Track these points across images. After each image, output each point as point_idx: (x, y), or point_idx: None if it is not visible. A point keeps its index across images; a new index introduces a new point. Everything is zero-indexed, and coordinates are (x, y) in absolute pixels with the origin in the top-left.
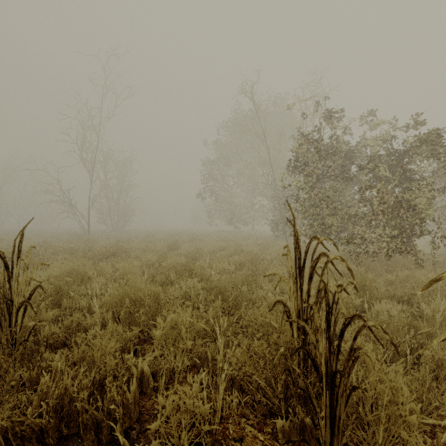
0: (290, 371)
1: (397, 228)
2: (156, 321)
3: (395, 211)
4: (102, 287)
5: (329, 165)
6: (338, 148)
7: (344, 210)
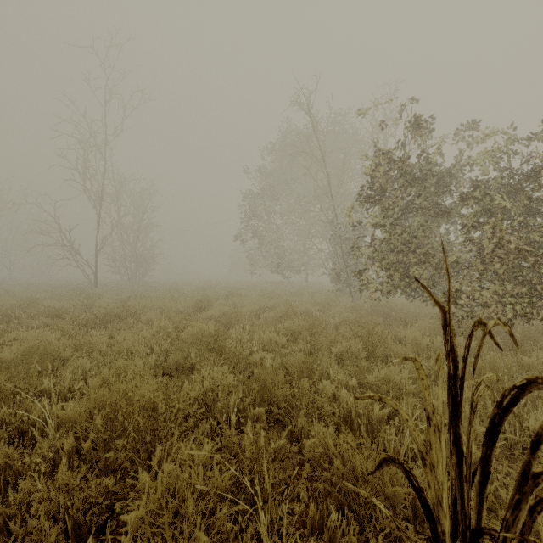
0: None
1: (521, 283)
2: (152, 452)
3: (517, 258)
4: (80, 378)
5: (419, 193)
6: (430, 170)
7: (437, 257)
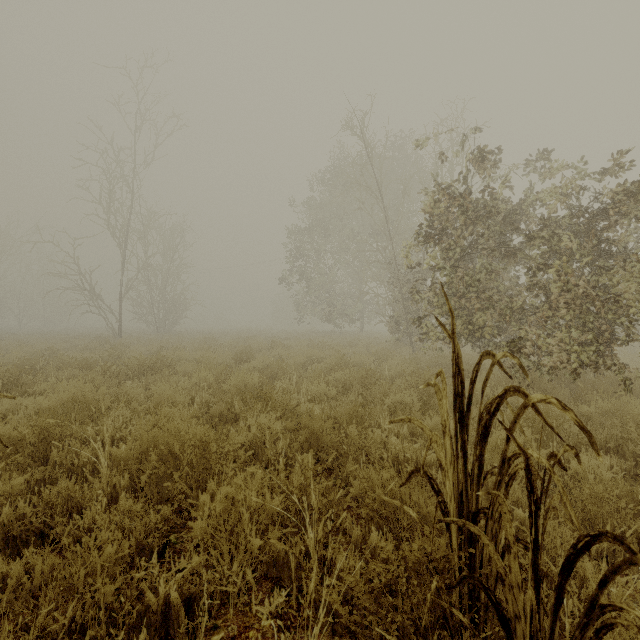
0: (446, 616)
1: (589, 329)
2: (204, 490)
3: (585, 303)
4: (123, 426)
5: (482, 233)
6: (494, 207)
7: (503, 302)
